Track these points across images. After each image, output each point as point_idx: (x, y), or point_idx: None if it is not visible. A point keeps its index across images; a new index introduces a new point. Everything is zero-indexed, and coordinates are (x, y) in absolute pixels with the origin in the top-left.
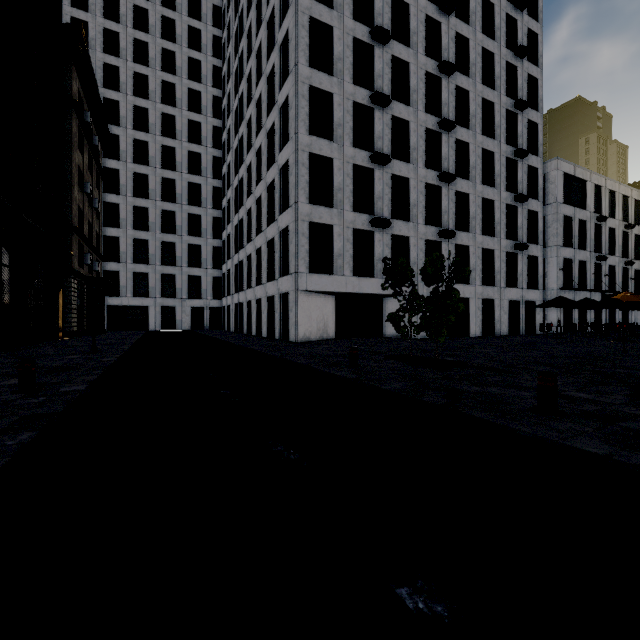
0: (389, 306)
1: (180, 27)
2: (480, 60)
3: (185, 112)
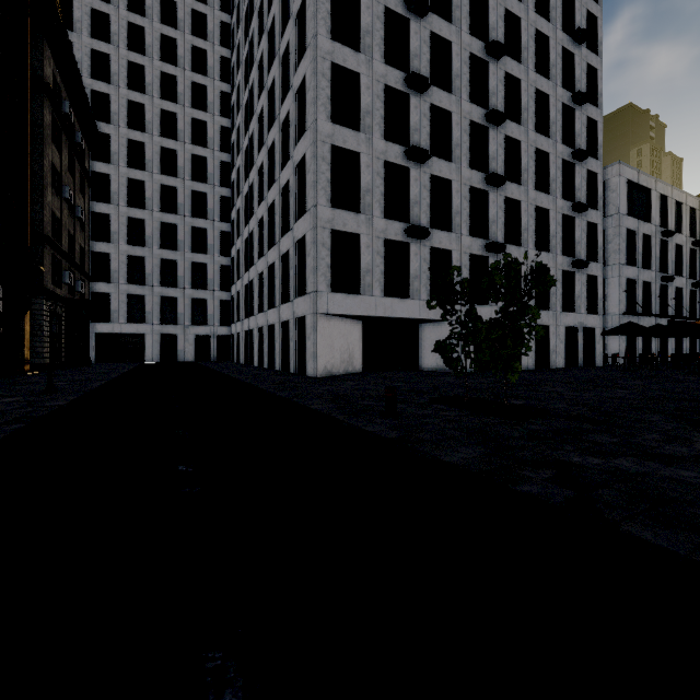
0: (426, 333)
1: (182, 10)
2: (533, 44)
3: (188, 109)
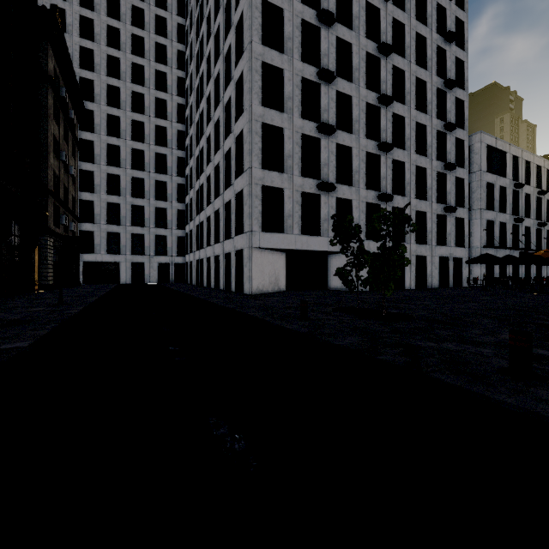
0: (333, 262)
1: (148, 16)
2: (414, 43)
3: (153, 91)
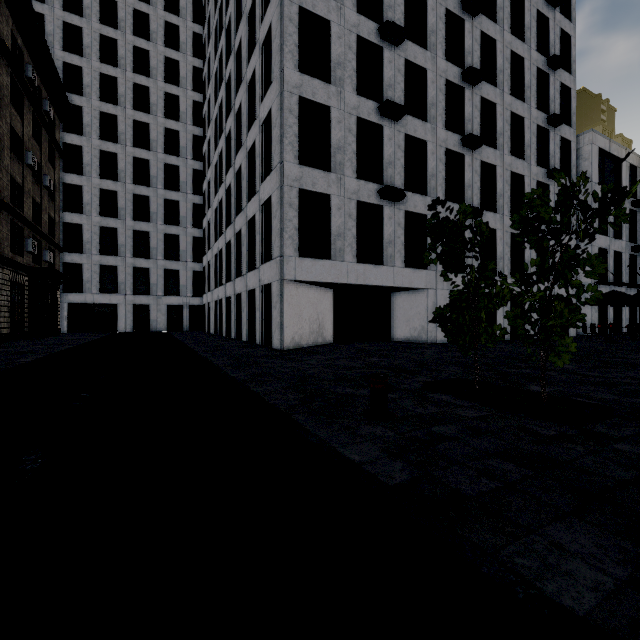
0: (399, 303)
1: None
2: (508, 4)
3: (161, 83)
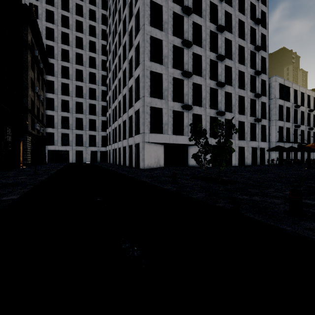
0: (191, 150)
1: (85, 9)
2: (237, 25)
3: (87, 52)
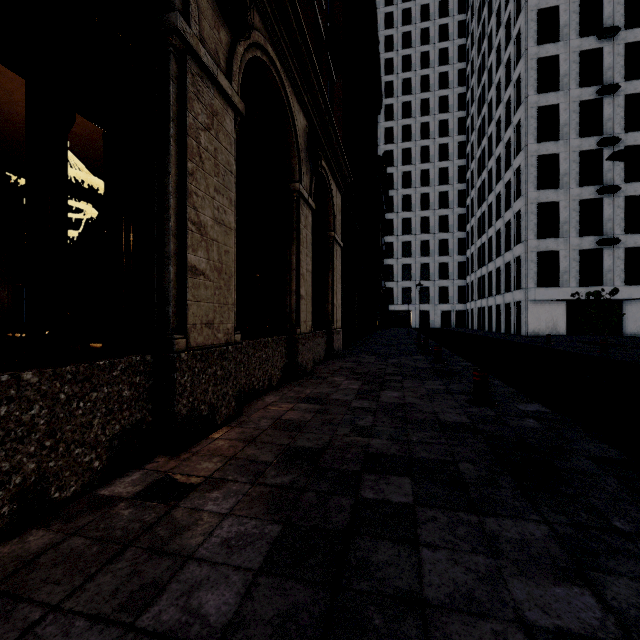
0: (628, 308)
1: (433, 101)
2: None
3: (436, 164)
